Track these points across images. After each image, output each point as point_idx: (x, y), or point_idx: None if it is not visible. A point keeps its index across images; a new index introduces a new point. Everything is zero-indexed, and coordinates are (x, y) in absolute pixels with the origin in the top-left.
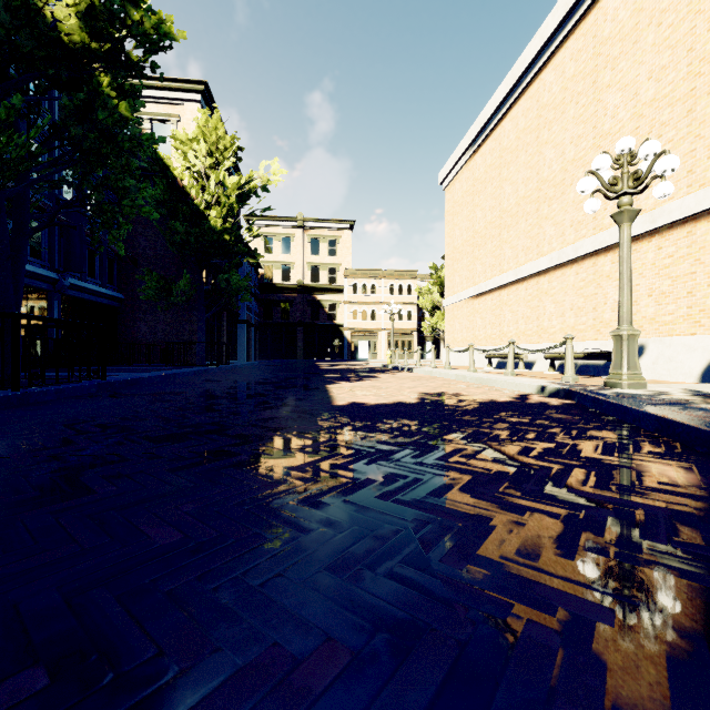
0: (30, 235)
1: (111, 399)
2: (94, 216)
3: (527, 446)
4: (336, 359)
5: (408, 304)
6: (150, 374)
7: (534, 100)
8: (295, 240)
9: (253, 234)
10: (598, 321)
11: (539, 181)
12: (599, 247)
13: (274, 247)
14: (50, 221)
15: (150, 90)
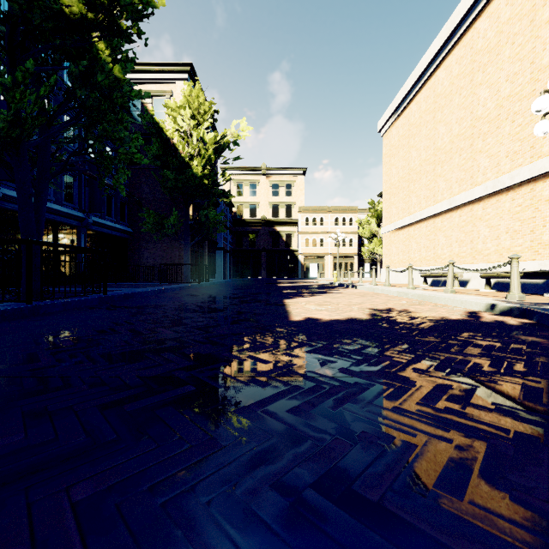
0: (49, 179)
1: (104, 311)
2: (97, 162)
3: (527, 384)
4: (292, 278)
5: (350, 233)
6: (144, 289)
7: (467, 48)
8: (260, 185)
9: (226, 179)
10: (536, 242)
11: (473, 119)
12: (538, 174)
13: (244, 191)
14: (64, 167)
15: (151, 73)
